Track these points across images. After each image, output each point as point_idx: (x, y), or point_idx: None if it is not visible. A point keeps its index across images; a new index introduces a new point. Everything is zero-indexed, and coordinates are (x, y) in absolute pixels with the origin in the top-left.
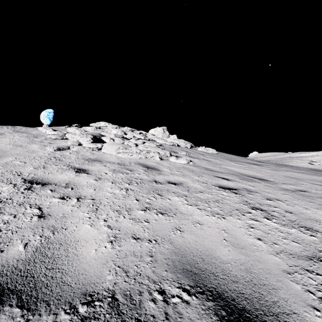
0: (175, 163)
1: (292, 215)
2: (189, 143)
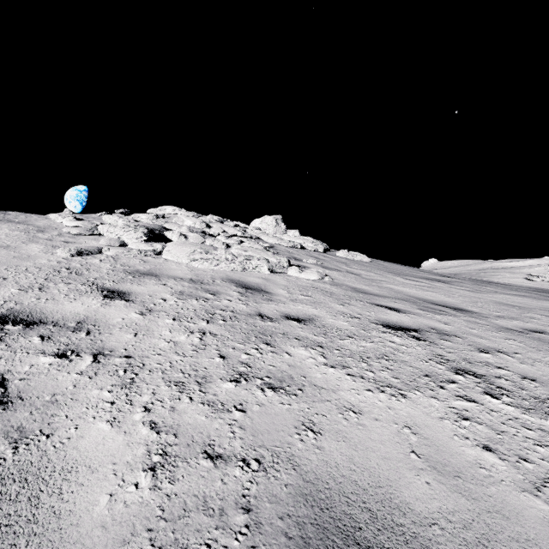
0: (298, 279)
1: (537, 385)
2: (321, 243)
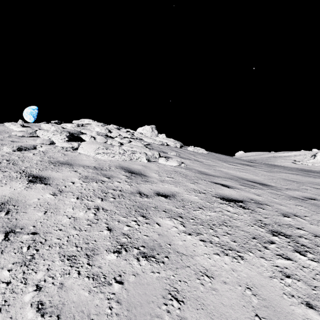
0: (165, 165)
1: None
2: (178, 142)
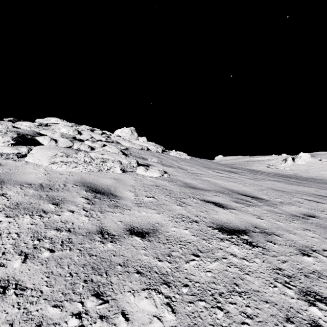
0: (144, 177)
1: None
2: (160, 146)
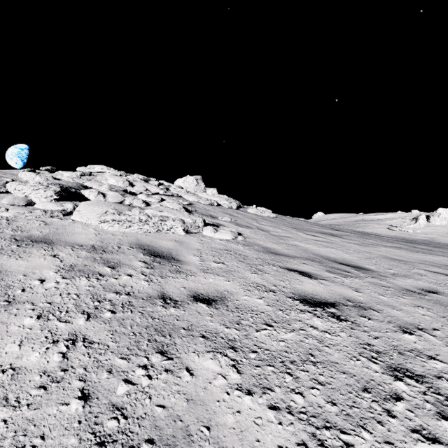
0: (213, 239)
1: None
2: (235, 201)
